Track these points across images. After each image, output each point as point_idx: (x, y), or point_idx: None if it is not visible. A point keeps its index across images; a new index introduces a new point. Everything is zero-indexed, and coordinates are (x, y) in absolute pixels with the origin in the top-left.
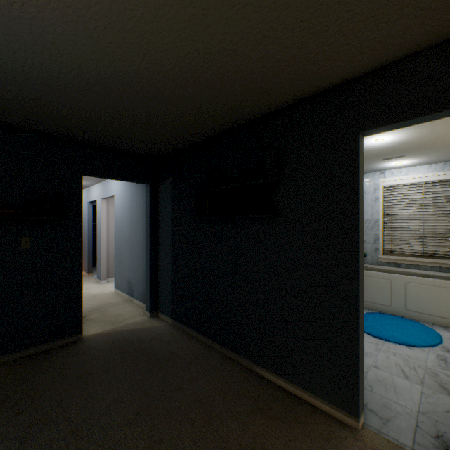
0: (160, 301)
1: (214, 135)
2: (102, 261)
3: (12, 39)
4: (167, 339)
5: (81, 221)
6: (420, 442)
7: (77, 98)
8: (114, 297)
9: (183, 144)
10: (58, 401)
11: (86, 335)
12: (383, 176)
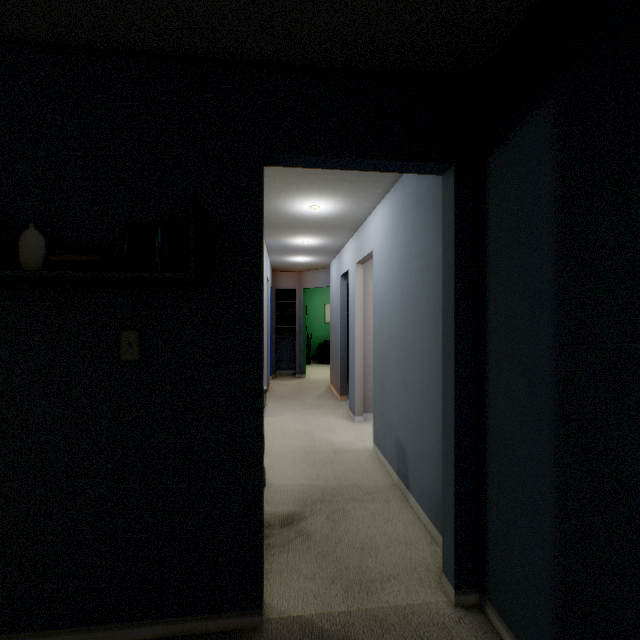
0: (493, 568)
1: None
2: (355, 380)
3: None
4: None
5: (256, 290)
6: None
7: None
8: (369, 469)
9: None
10: None
11: (273, 610)
12: None
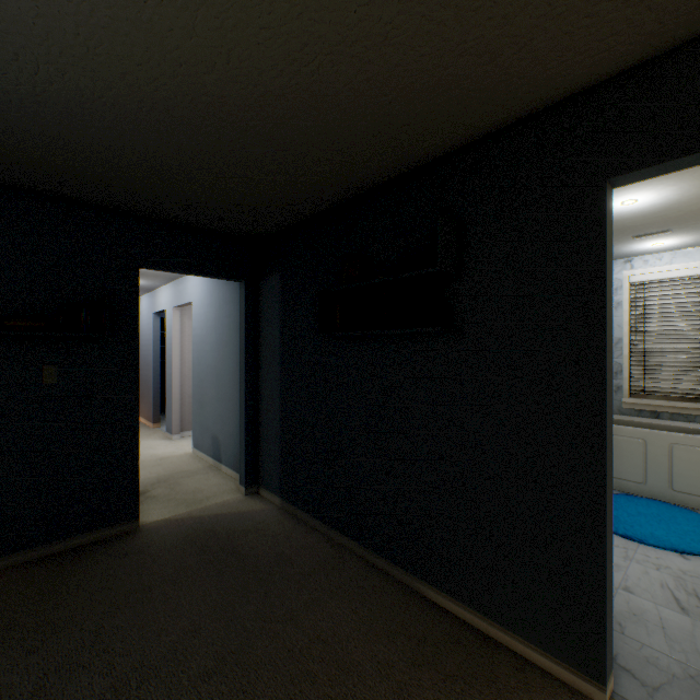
0: (263, 469)
1: (349, 198)
2: (174, 404)
3: (9, 28)
4: (273, 533)
5: (137, 341)
6: None
7: (125, 136)
8: (192, 462)
9: (298, 215)
10: (93, 633)
11: (144, 522)
12: (630, 267)
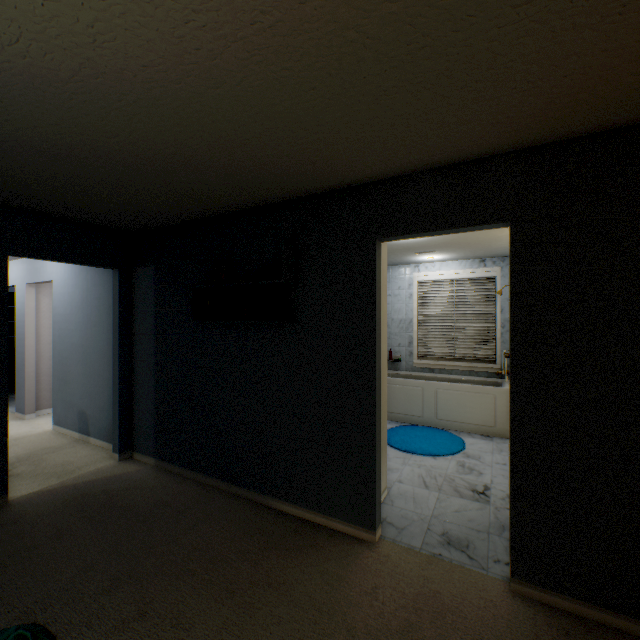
0: (137, 436)
1: (218, 215)
2: (27, 383)
3: None
4: (151, 486)
5: (5, 326)
6: (428, 542)
7: (18, 157)
8: (55, 439)
9: (173, 221)
10: None
11: (13, 497)
12: (418, 270)
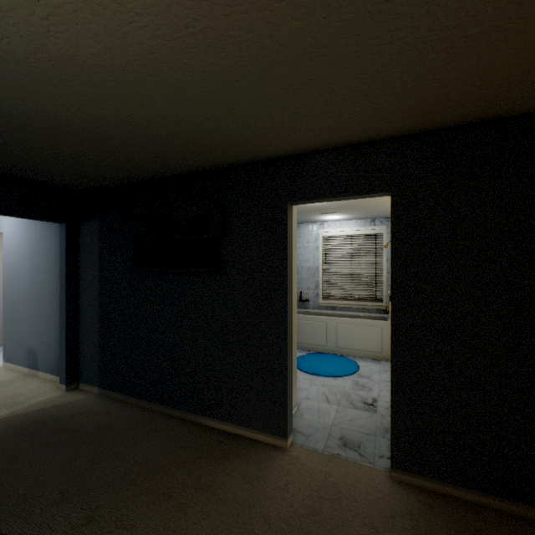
0: (83, 369)
1: (156, 179)
2: None
3: None
4: (96, 412)
5: None
6: (329, 444)
7: None
8: (5, 374)
9: (116, 182)
10: None
11: None
12: (323, 227)
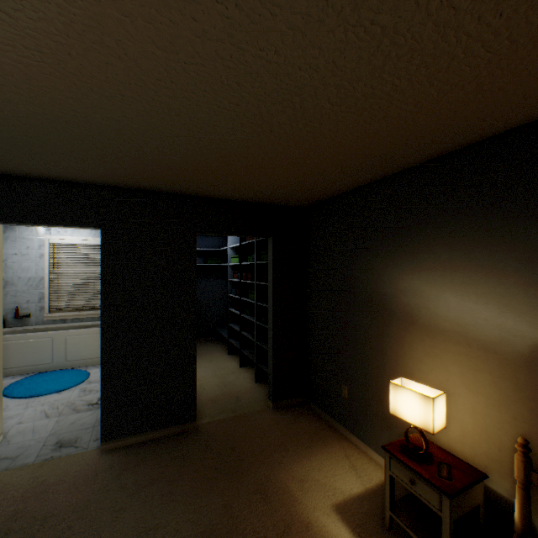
0: None
1: None
2: None
3: None
4: None
5: None
6: (43, 453)
7: None
8: None
9: None
10: None
11: None
12: (51, 233)
